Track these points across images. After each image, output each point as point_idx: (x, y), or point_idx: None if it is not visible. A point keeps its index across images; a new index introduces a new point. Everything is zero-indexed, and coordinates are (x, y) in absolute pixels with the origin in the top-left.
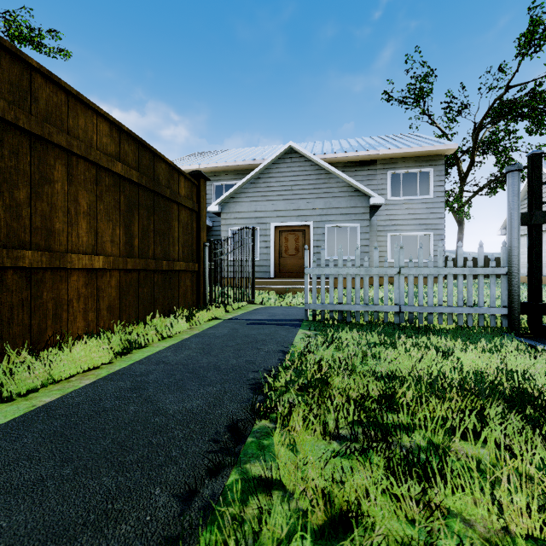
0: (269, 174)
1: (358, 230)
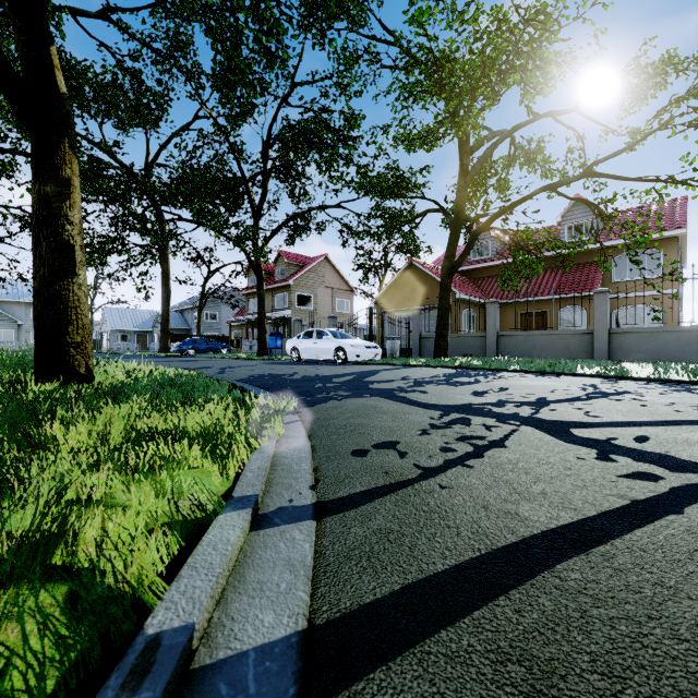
0: None
1: (14, 332)
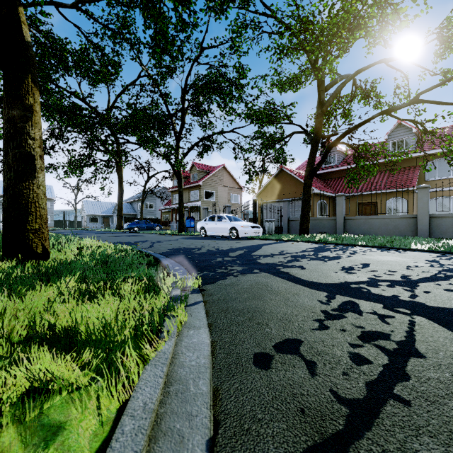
0: (1, 202)
1: None
